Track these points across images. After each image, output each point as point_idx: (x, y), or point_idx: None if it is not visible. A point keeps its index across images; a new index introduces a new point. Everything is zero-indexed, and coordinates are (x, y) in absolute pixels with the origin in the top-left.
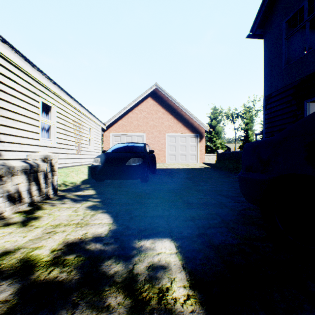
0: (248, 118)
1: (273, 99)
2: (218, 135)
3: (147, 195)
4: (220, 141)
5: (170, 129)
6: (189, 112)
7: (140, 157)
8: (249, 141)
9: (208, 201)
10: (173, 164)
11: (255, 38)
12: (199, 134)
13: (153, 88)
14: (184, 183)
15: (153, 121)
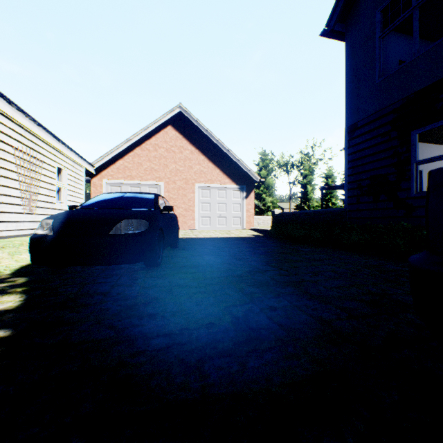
0: (307, 169)
1: (361, 130)
2: (269, 190)
3: (151, 304)
4: (272, 199)
5: (202, 177)
6: (231, 153)
7: (143, 218)
8: (309, 199)
9: (292, 318)
10: (208, 231)
11: (333, 37)
12: (246, 186)
13: (175, 111)
14: (229, 266)
15: (176, 164)
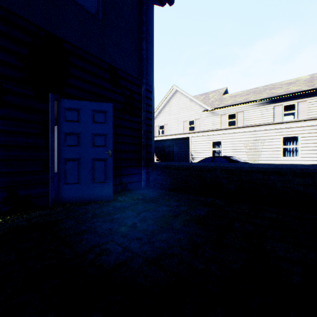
0: None
1: None
2: None
3: None
4: None
5: None
6: None
7: None
8: None
9: None
10: None
11: None
12: None
13: None
14: None
15: None
